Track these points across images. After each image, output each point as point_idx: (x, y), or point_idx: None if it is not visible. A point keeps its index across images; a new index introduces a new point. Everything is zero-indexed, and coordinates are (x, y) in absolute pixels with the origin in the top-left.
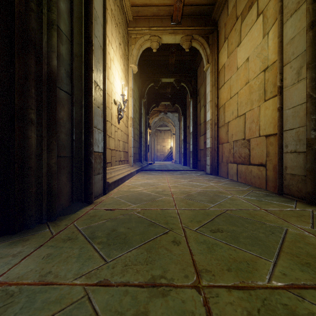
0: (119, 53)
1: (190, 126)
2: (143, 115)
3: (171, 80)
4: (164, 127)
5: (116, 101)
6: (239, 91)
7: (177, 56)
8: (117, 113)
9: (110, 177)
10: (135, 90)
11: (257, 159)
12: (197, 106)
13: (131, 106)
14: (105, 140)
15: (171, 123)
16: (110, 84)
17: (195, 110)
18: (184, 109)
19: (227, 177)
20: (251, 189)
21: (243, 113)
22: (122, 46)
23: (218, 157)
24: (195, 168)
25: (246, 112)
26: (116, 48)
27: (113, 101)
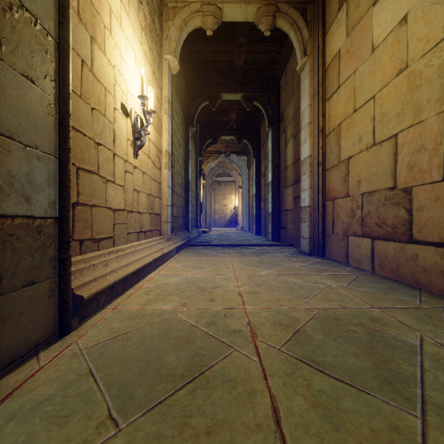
0: (137, 16)
1: (268, 172)
2: (193, 156)
3: (237, 97)
4: (225, 176)
5: (128, 110)
6: (377, 93)
7: (248, 53)
8: (132, 136)
9: (98, 276)
10: (177, 108)
11: (436, 231)
12: (280, 140)
13: (167, 131)
14: (67, 183)
15: (235, 170)
16: (111, 67)
17: (276, 146)
18: (257, 147)
19: (346, 261)
20: (436, 305)
21: (389, 135)
22: (145, 10)
23: (324, 224)
24: (276, 241)
25: (400, 131)
26: (128, 0)
27: (119, 106)
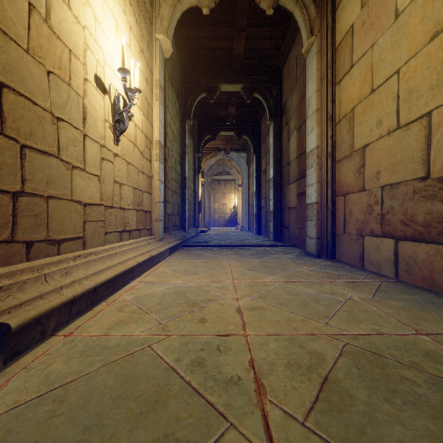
0: None
1: (270, 167)
2: (190, 151)
3: (237, 88)
4: (224, 175)
5: (106, 85)
6: (403, 66)
7: (248, 39)
8: (112, 118)
9: (47, 290)
10: (171, 98)
11: None
12: (283, 133)
13: (158, 119)
14: None
15: (235, 168)
16: (80, 27)
17: (278, 140)
18: (257, 143)
19: (360, 265)
20: None
21: (419, 114)
22: None
23: (334, 223)
24: (278, 241)
25: (435, 108)
26: None
27: (92, 78)
